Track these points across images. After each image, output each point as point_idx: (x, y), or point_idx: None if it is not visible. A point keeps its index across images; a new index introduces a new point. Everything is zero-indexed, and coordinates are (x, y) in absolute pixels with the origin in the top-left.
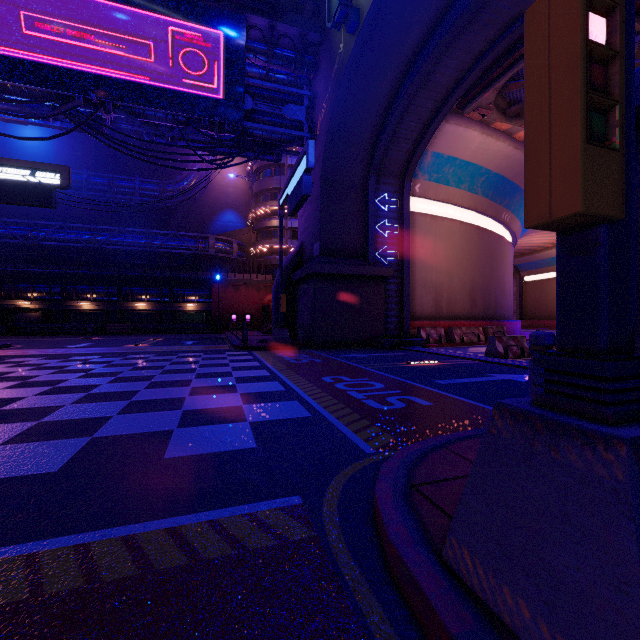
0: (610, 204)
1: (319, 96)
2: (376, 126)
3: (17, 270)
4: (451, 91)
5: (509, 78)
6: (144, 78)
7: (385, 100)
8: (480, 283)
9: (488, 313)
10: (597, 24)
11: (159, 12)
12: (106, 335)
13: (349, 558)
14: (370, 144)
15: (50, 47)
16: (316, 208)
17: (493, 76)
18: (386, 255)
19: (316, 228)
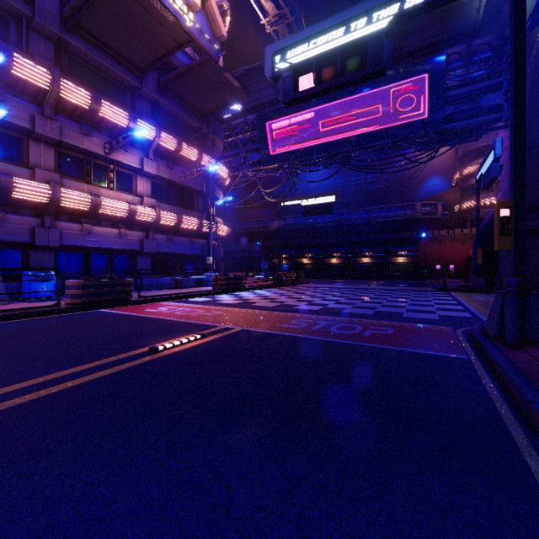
0: (508, 247)
1: None
2: None
3: (303, 242)
4: None
5: None
6: (375, 127)
7: None
8: None
9: None
10: (504, 212)
11: (384, 85)
12: (346, 279)
13: (460, 334)
14: None
15: (330, 132)
16: None
17: None
18: None
19: None
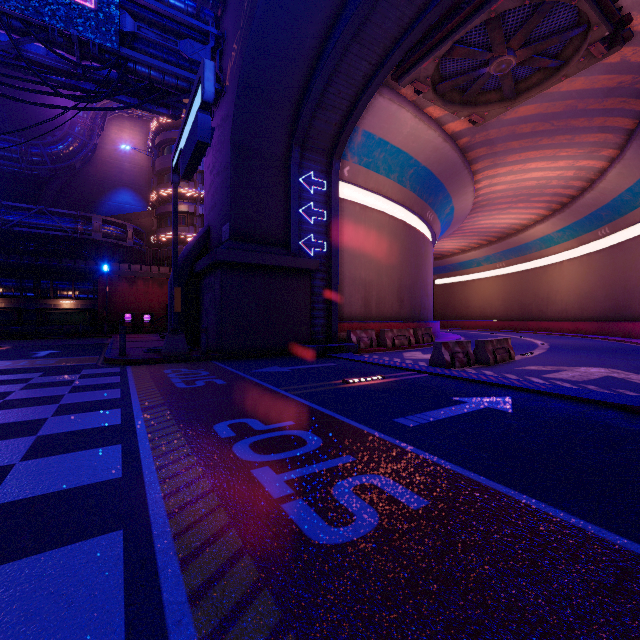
0: None
1: (229, 36)
2: (301, 84)
3: None
4: (388, 53)
5: (448, 50)
6: None
7: (312, 51)
8: (407, 282)
9: (414, 314)
10: None
11: None
12: None
13: None
14: (293, 107)
15: None
16: (225, 180)
17: (434, 41)
18: (312, 245)
19: (225, 205)
